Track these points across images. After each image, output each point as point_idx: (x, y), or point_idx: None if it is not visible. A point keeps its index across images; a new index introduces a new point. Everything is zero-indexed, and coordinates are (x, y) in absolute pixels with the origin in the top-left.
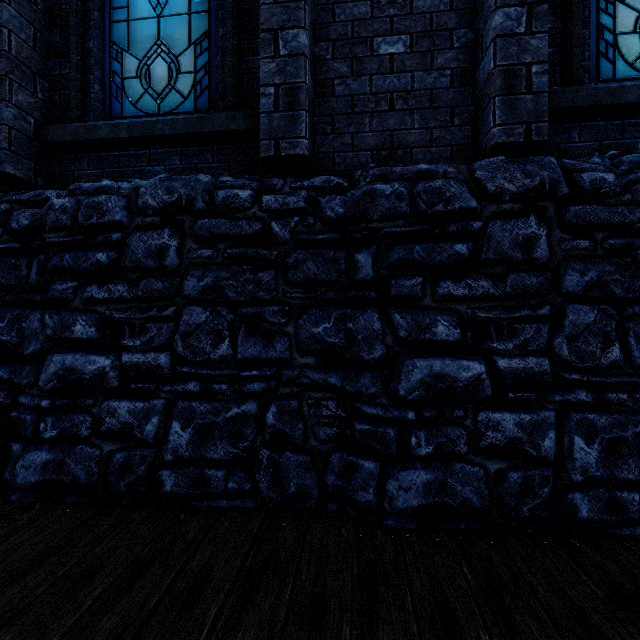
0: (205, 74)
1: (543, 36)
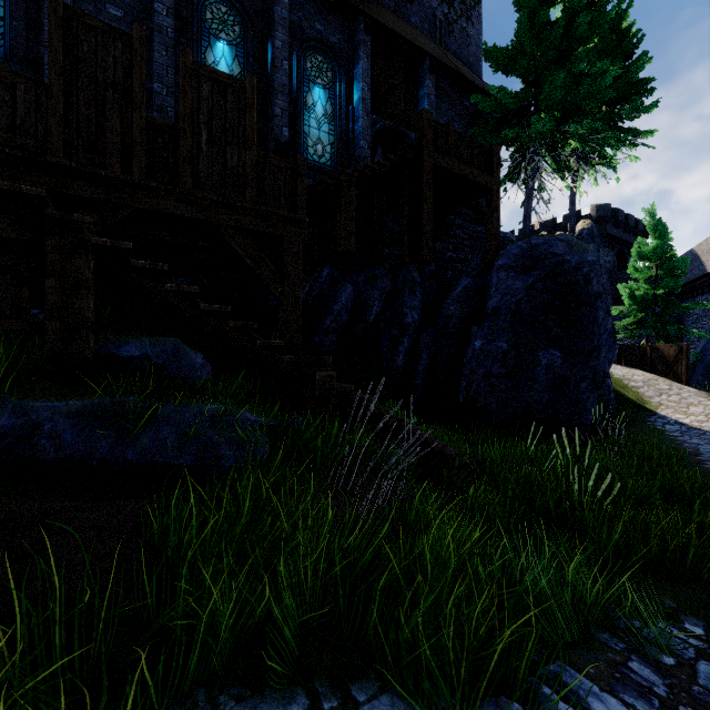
0: (2, 39)
1: (172, 99)
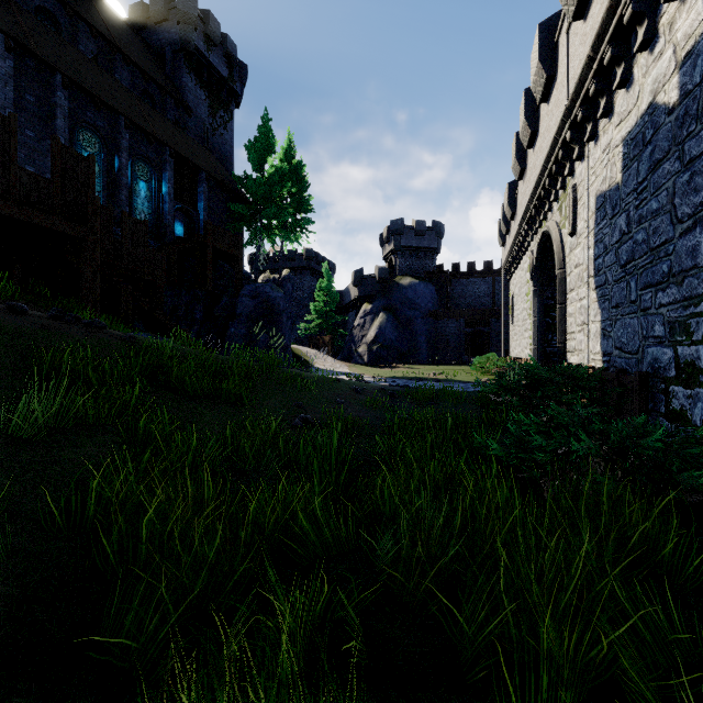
0: None
1: None
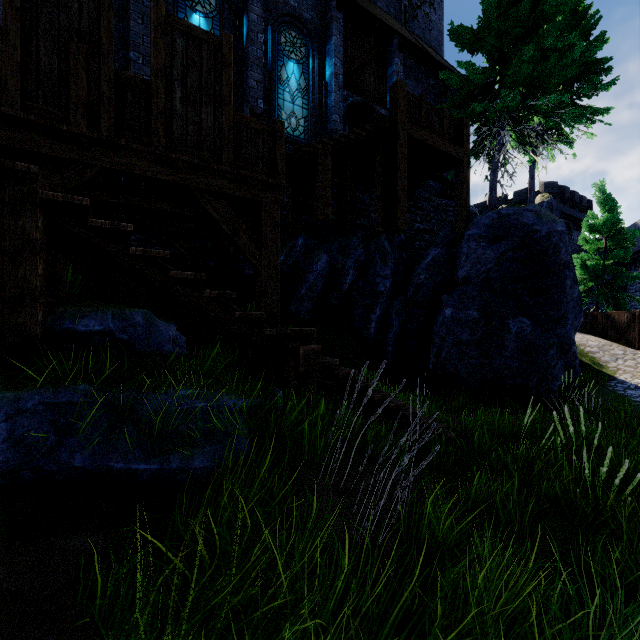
0: None
1: (148, 68)
